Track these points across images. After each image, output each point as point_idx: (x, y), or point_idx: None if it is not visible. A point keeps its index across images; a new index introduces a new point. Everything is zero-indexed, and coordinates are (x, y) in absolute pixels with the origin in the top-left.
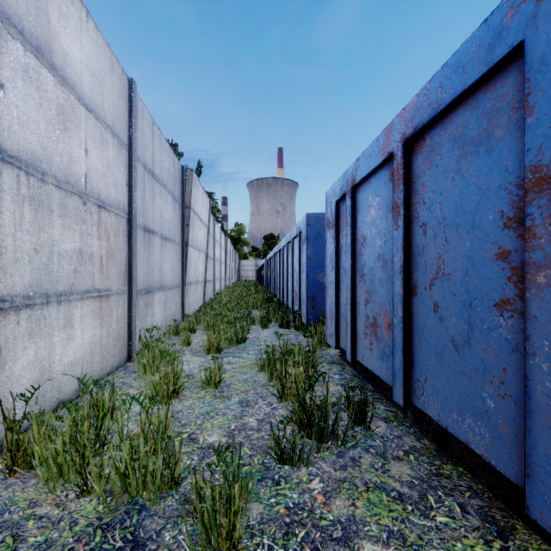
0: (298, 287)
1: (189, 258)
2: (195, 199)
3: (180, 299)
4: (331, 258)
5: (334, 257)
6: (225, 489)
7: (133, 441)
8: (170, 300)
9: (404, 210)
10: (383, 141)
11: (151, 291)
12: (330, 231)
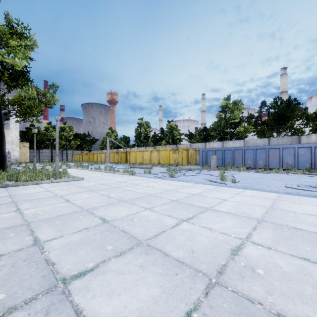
0: None
1: None
2: None
3: None
4: None
5: None
6: None
7: None
8: None
9: None
10: None
11: None
12: None
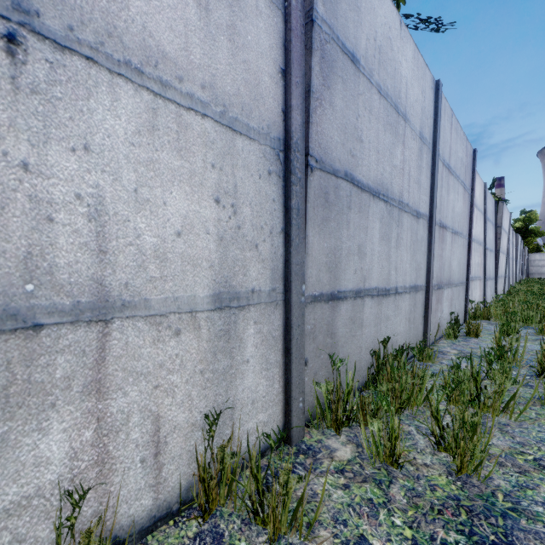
0: None
1: (499, 260)
2: (503, 219)
3: (494, 286)
4: None
5: None
6: None
7: (527, 312)
8: (491, 286)
9: None
10: None
11: (487, 279)
12: None
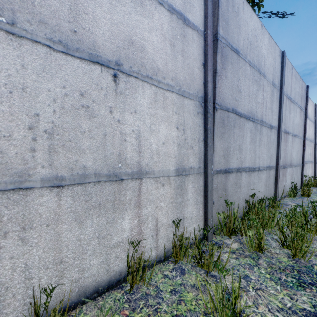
0: None
1: None
2: None
3: None
4: None
5: None
6: None
7: None
8: None
9: None
10: None
11: (316, 163)
12: None
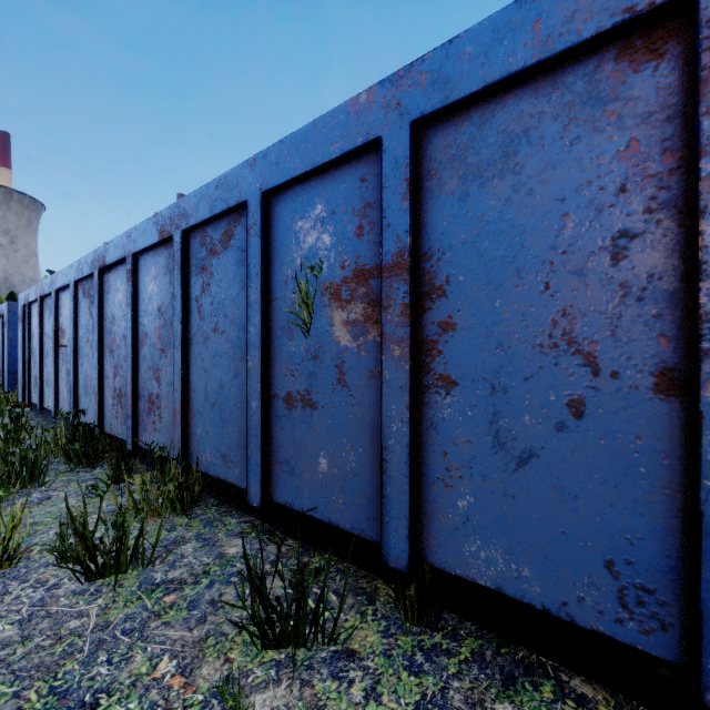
0: (2, 364)
1: None
2: None
3: None
4: (21, 342)
5: (22, 342)
6: None
7: None
8: None
9: (40, 326)
10: (36, 290)
11: None
12: (20, 323)
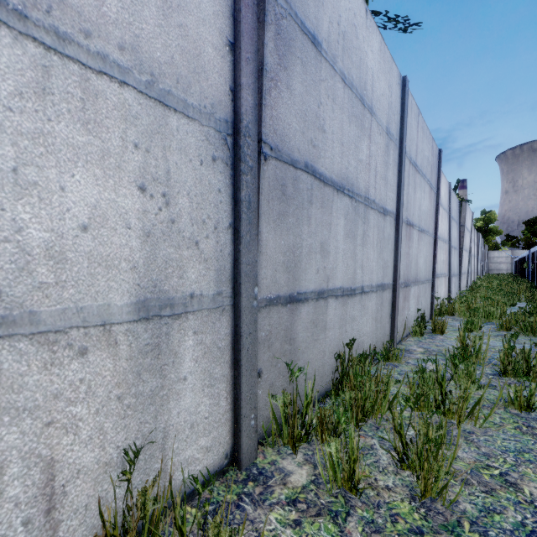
0: None
1: (462, 257)
2: (466, 218)
3: (458, 282)
4: None
5: None
6: (521, 314)
7: (488, 308)
8: (455, 282)
9: None
10: None
11: (451, 276)
12: None
